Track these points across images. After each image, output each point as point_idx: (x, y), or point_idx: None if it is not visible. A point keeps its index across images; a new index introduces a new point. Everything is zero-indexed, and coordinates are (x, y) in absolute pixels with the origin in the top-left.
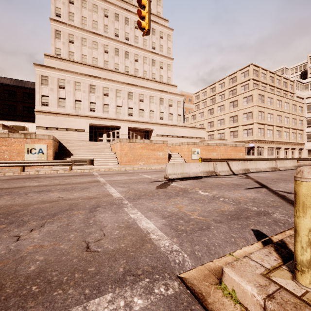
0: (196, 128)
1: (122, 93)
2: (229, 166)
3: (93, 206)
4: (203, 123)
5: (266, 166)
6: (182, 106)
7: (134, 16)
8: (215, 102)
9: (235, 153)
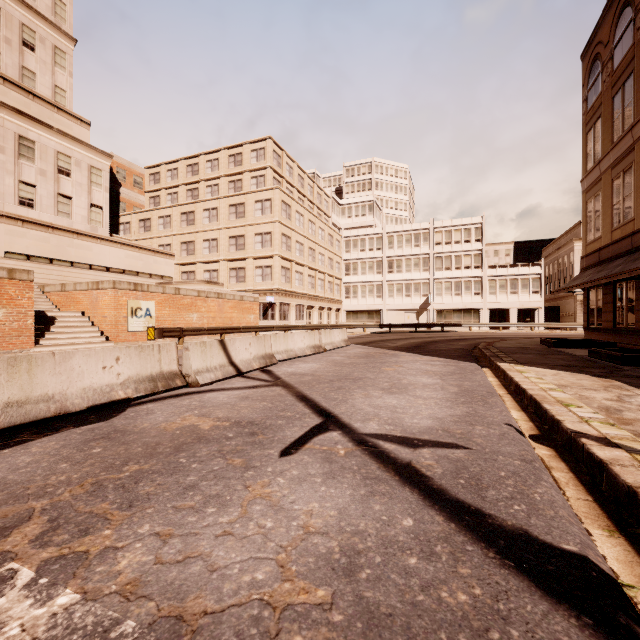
0: (149, 251)
1: None
2: (227, 353)
3: None
4: (171, 242)
5: (305, 344)
6: (106, 183)
7: None
8: (199, 198)
9: (240, 315)
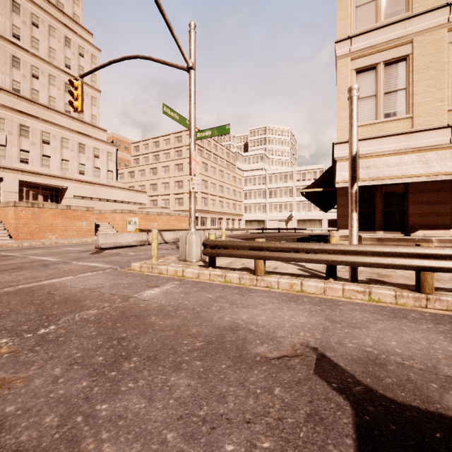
0: (134, 191)
1: (7, 124)
2: (162, 236)
3: (41, 264)
4: (145, 184)
5: None
6: (114, 159)
7: (31, 5)
8: (159, 160)
9: (178, 223)
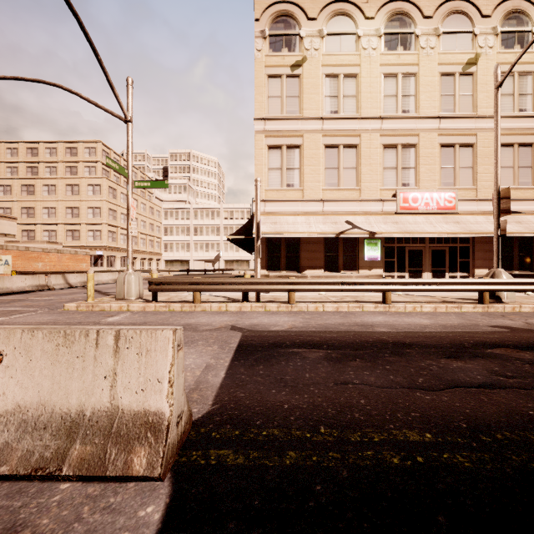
0: None
1: None
2: (66, 279)
3: None
4: (11, 206)
5: (109, 278)
6: None
7: None
8: (38, 175)
9: (75, 263)
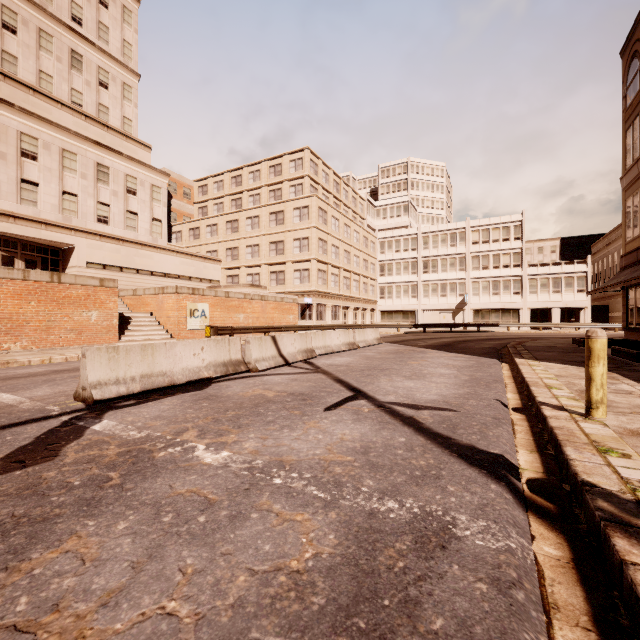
0: (199, 258)
1: None
2: (277, 346)
3: None
4: (217, 248)
5: (341, 341)
6: (165, 199)
7: None
8: (242, 207)
9: (281, 315)
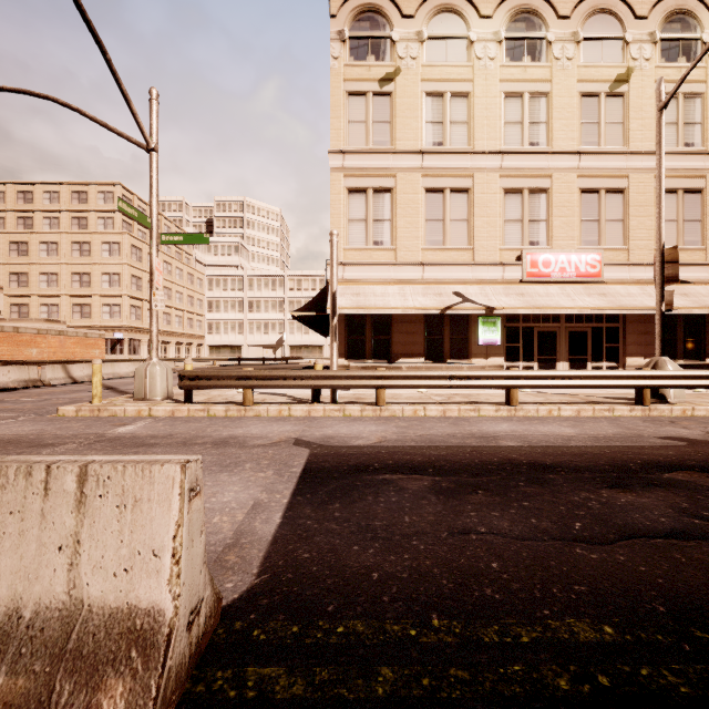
0: None
1: None
2: (68, 371)
3: None
4: None
5: (130, 370)
6: None
7: None
8: (33, 228)
9: (84, 350)
